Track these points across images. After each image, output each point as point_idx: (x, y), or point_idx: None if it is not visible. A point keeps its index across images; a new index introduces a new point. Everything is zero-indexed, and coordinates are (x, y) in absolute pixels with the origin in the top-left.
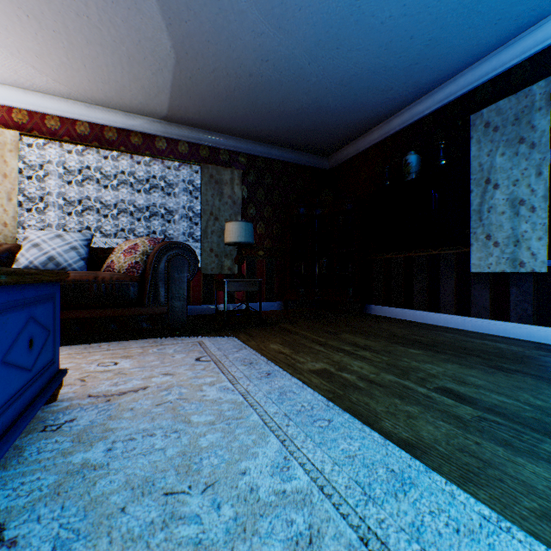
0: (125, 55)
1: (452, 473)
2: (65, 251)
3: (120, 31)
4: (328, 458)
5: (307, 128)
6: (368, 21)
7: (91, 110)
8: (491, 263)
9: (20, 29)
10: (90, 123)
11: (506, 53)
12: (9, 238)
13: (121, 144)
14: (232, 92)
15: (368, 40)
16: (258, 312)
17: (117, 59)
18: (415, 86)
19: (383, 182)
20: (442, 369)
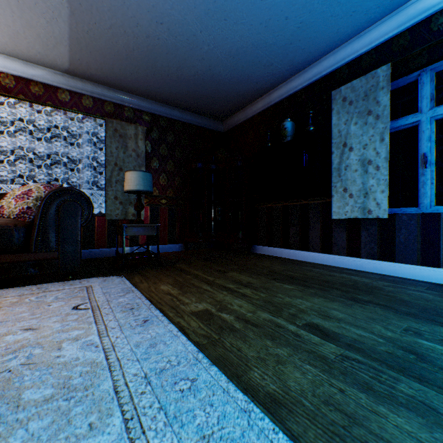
0: None
1: (318, 441)
2: None
3: None
4: (178, 442)
5: (204, 94)
6: None
7: None
8: (347, 210)
9: None
10: None
11: (358, 43)
12: None
13: (20, 92)
14: (131, 51)
15: (251, 15)
16: (156, 254)
17: (4, 0)
18: (290, 64)
19: (266, 143)
20: (310, 304)
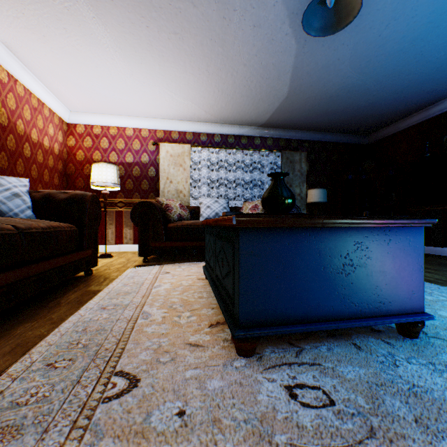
0: (257, 99)
1: None
2: (221, 210)
3: (262, 89)
4: None
5: (358, 120)
6: (426, 59)
7: (222, 127)
8: None
9: (210, 97)
10: (221, 134)
11: None
12: (186, 203)
13: (236, 144)
14: (312, 107)
15: (423, 68)
16: None
17: (252, 101)
18: None
19: (424, 154)
20: None
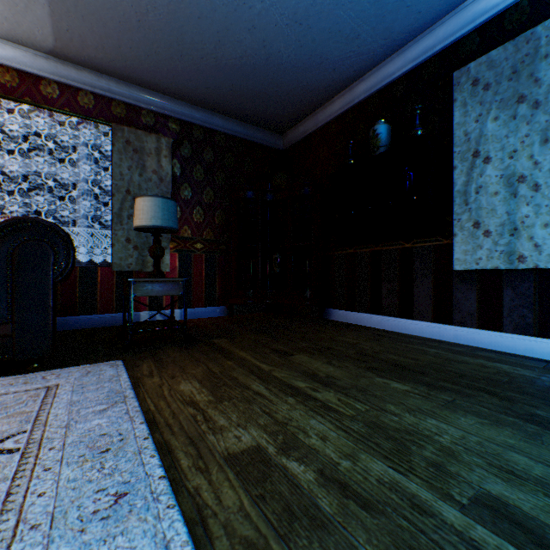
0: None
1: None
2: None
3: None
4: None
5: (255, 90)
6: None
7: None
8: (480, 257)
9: None
10: None
11: None
12: None
13: None
14: (144, 14)
15: None
16: (182, 324)
17: None
18: (386, 35)
19: (346, 159)
20: (458, 432)
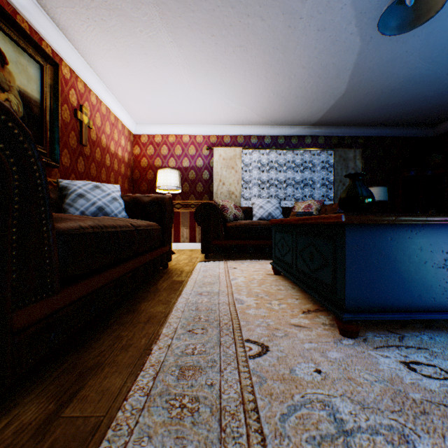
0: (312, 99)
1: None
2: (274, 210)
3: (318, 89)
4: None
5: (423, 111)
6: None
7: (272, 129)
8: None
9: (265, 100)
10: (270, 136)
11: None
12: (237, 204)
13: (286, 145)
14: (371, 102)
15: None
16: None
17: (306, 102)
18: None
19: None
20: None
